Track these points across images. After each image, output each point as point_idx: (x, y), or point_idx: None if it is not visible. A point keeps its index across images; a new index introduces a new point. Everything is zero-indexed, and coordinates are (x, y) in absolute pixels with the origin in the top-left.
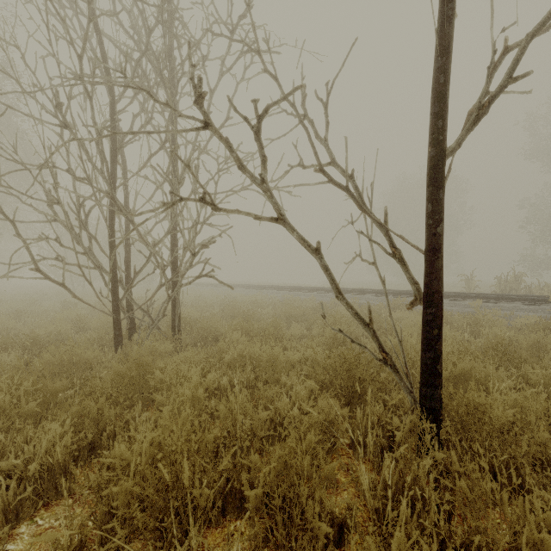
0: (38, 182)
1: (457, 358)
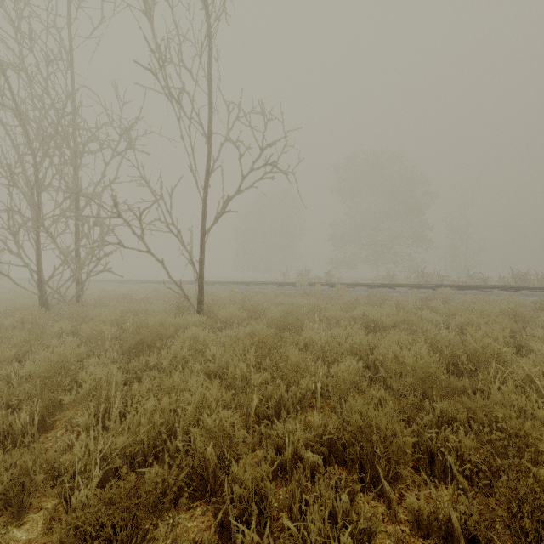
0: (2, 219)
1: (224, 302)
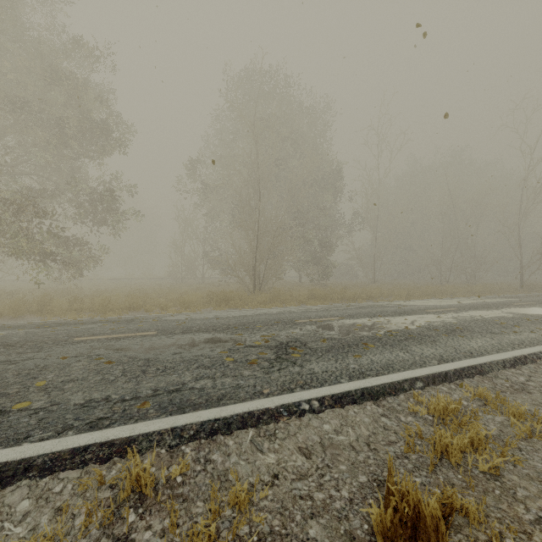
0: None
1: None
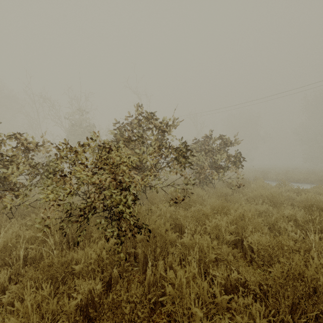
0: None
1: None
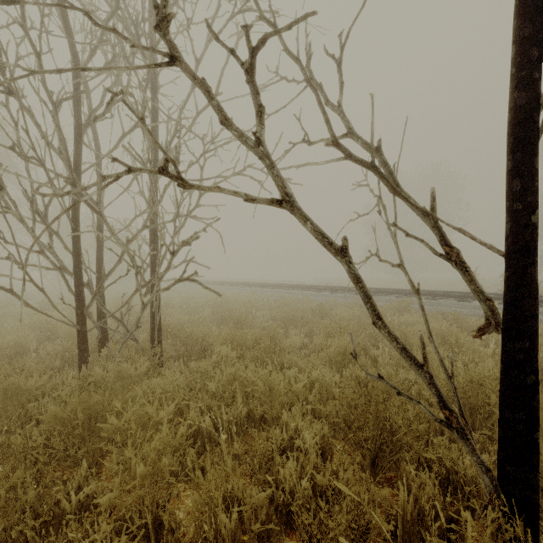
0: None
1: None
